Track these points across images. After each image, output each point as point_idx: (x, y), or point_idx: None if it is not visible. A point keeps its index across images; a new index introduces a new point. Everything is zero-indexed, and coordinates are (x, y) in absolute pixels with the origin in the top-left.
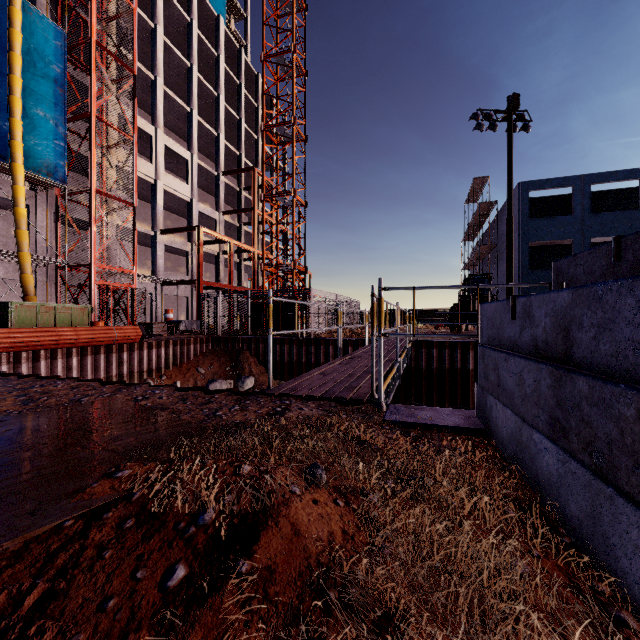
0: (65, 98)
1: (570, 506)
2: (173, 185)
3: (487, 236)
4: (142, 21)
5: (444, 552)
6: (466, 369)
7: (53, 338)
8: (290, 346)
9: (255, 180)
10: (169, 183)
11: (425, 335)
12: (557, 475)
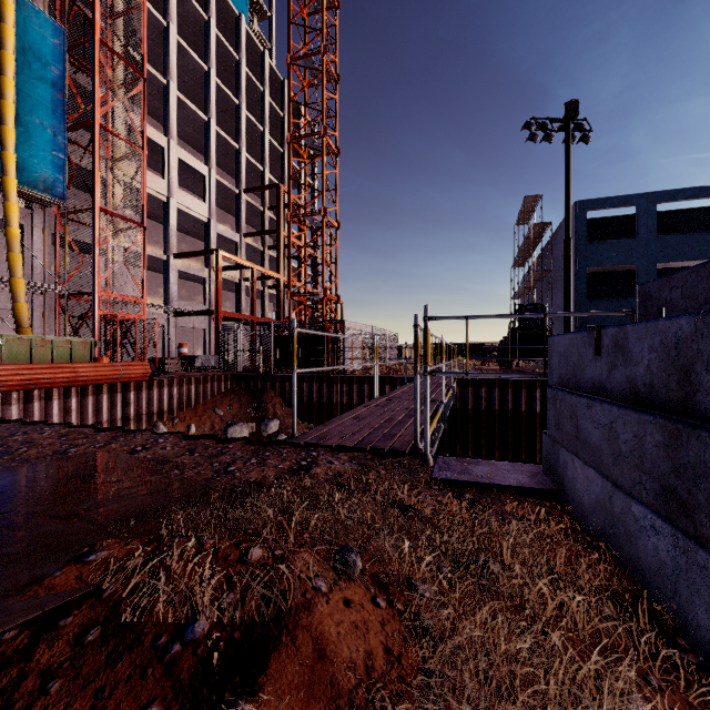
0: (65, 104)
1: (696, 612)
2: (188, 203)
3: (540, 261)
4: (153, 19)
5: (532, 690)
6: (518, 411)
7: (48, 376)
8: (320, 385)
9: (281, 198)
10: (184, 201)
11: (480, 374)
12: (673, 565)
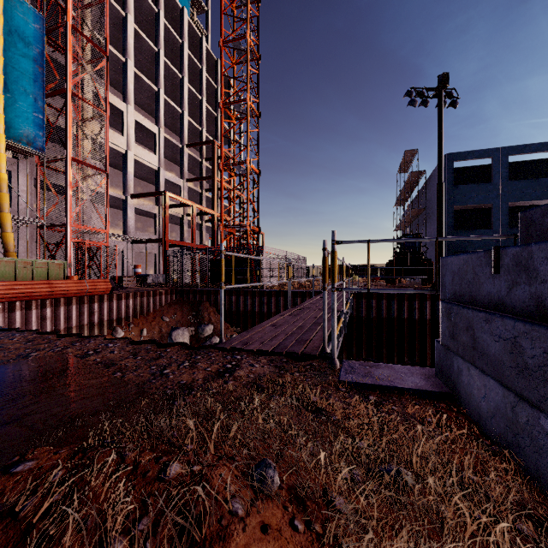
0: (44, 75)
1: None
2: (142, 155)
3: (416, 201)
4: (115, 10)
5: None
6: (402, 318)
7: (28, 290)
8: (245, 297)
9: (215, 152)
10: (139, 153)
11: (380, 290)
12: None
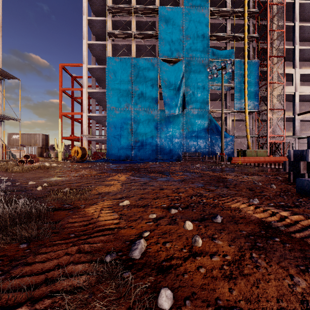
0: (258, 82)
1: None
2: (305, 90)
3: None
4: (287, 27)
5: None
6: None
7: (258, 160)
8: None
9: None
10: (302, 90)
11: None
12: None
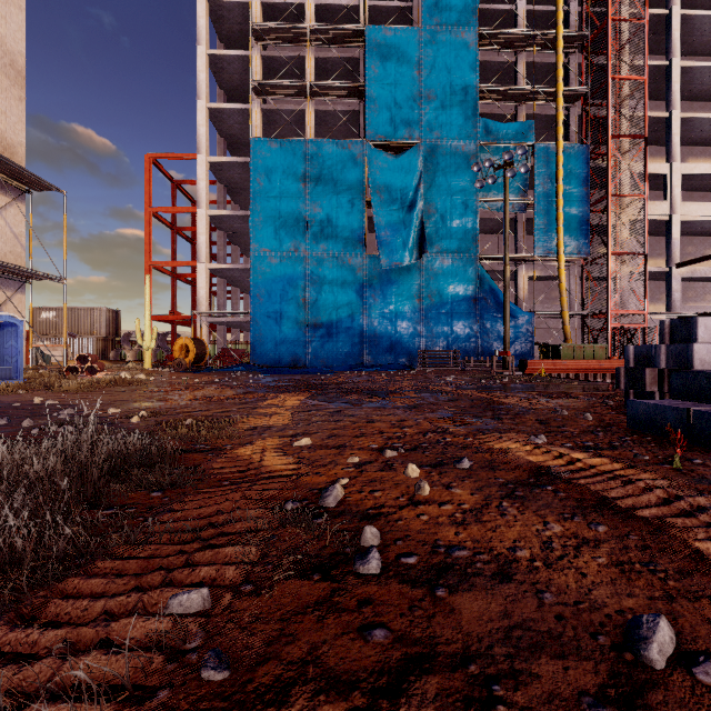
0: (588, 193)
1: None
2: (693, 211)
3: None
4: (654, 69)
5: None
6: None
7: (585, 366)
8: None
9: None
10: (687, 211)
11: None
12: None
